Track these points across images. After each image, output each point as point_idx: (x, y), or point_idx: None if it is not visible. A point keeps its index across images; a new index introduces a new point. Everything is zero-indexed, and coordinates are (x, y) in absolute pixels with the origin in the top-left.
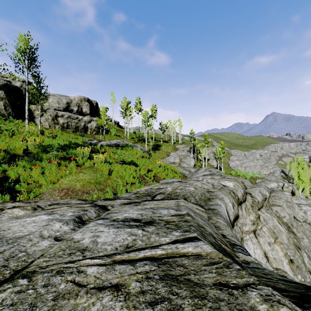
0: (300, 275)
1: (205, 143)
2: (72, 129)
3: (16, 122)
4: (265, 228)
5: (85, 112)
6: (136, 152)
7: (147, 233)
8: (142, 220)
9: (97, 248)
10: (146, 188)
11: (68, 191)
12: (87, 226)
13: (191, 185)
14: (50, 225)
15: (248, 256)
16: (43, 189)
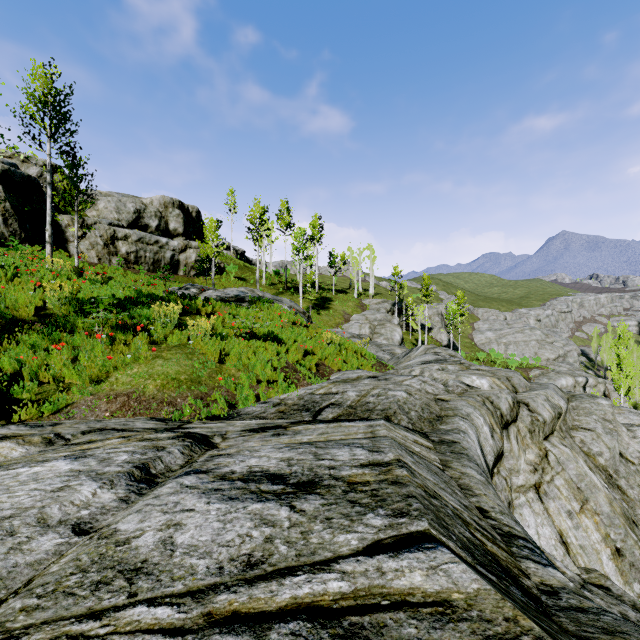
0: (638, 584)
1: (424, 294)
2: (147, 265)
3: (29, 250)
4: (559, 479)
5: (175, 231)
6: (280, 314)
7: (302, 520)
8: (290, 477)
9: (172, 564)
10: (302, 393)
11: (128, 400)
12: (158, 492)
13: (398, 386)
14: (69, 490)
15: (549, 568)
16: (73, 395)
